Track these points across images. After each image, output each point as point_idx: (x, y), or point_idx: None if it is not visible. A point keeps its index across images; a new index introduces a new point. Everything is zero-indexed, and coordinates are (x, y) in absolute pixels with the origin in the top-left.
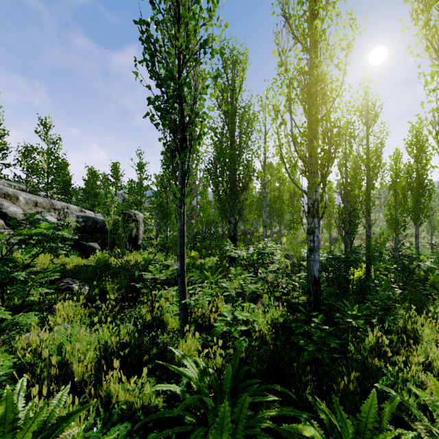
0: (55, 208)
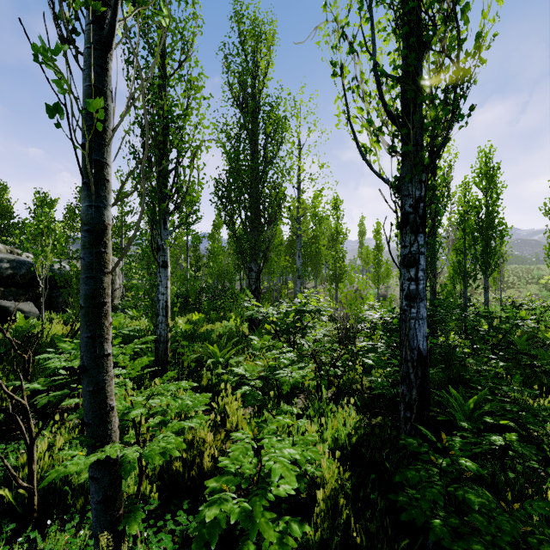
0: None
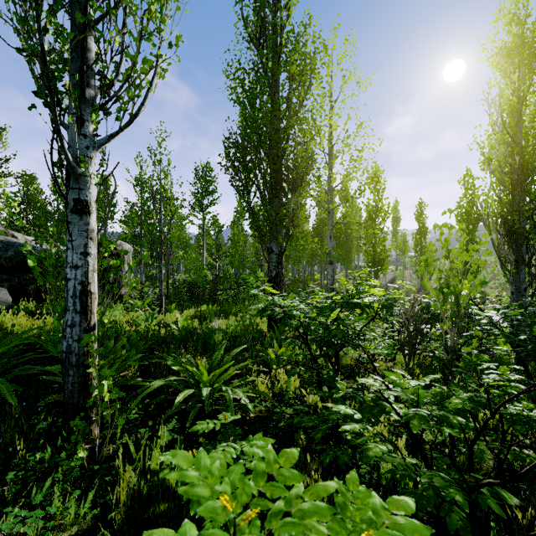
0: None
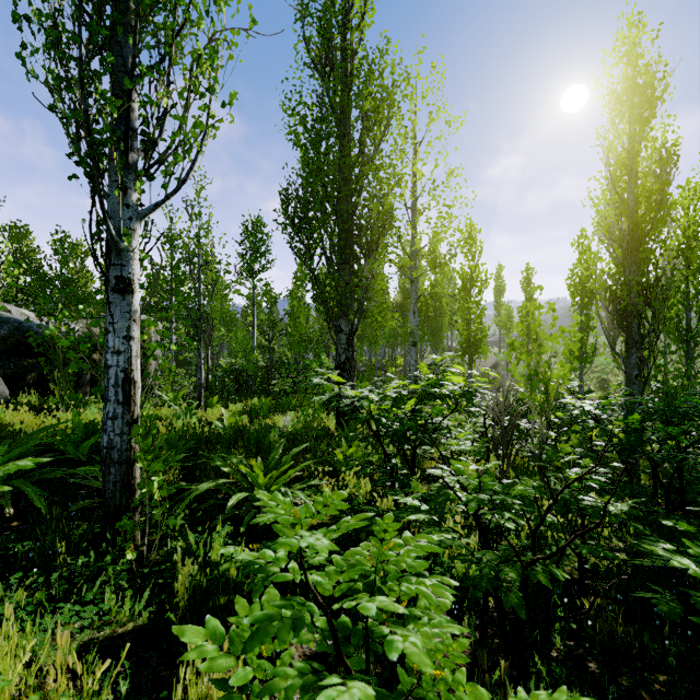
0: None
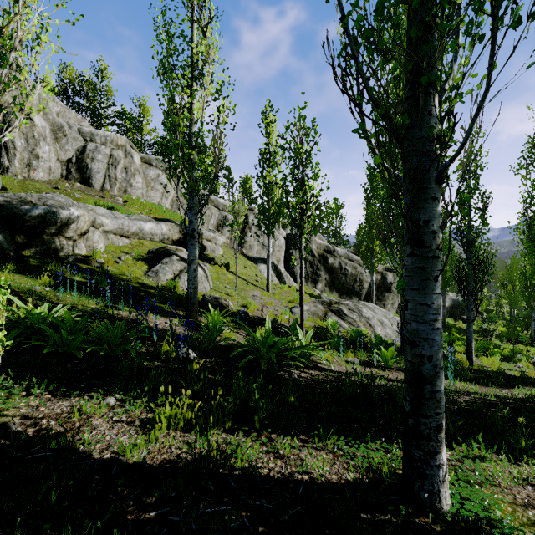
0: None
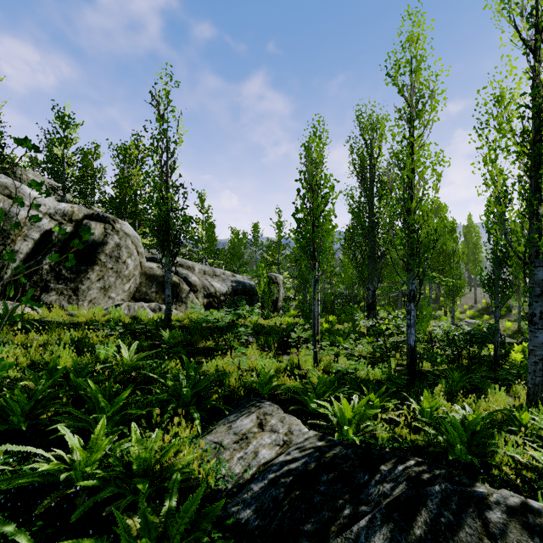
0: (216, 275)
